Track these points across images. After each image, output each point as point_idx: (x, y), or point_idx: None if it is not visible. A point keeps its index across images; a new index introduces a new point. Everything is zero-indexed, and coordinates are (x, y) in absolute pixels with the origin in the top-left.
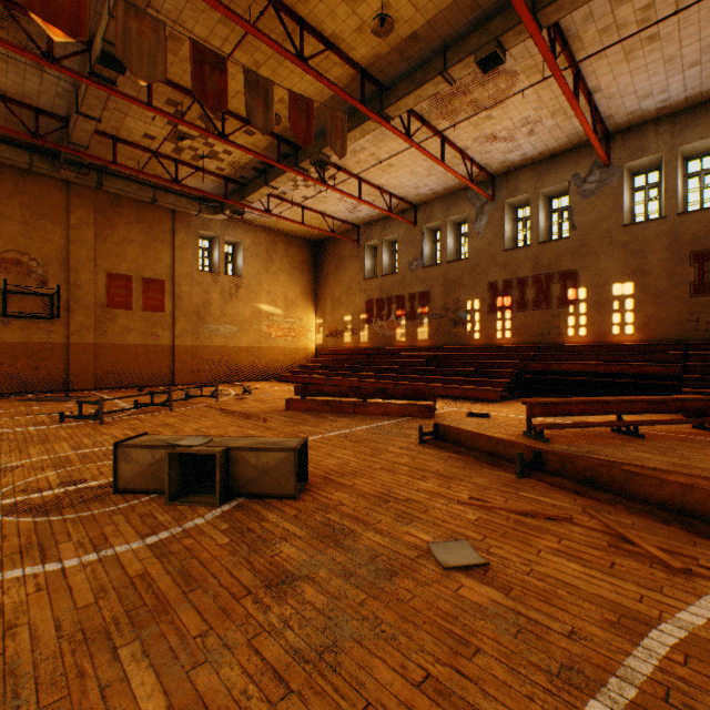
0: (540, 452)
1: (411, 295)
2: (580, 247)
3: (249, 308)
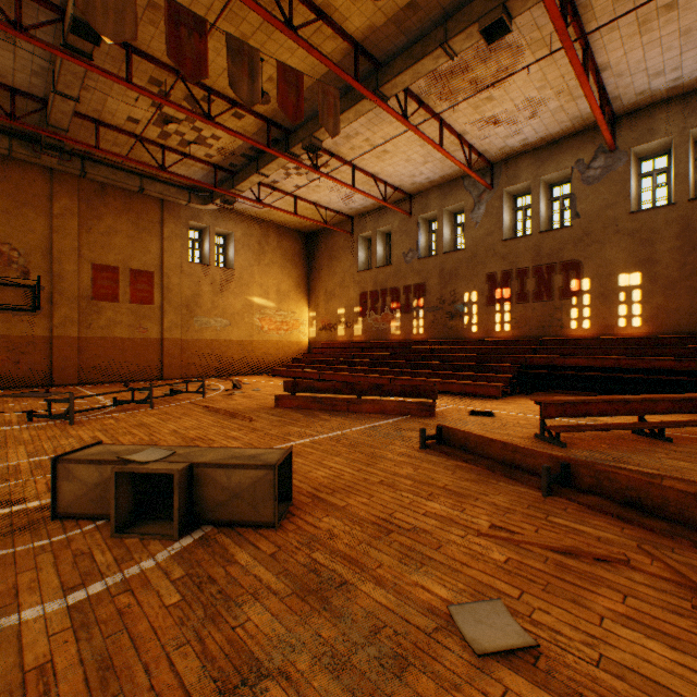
0: (569, 464)
1: (406, 287)
2: (584, 236)
3: (240, 301)
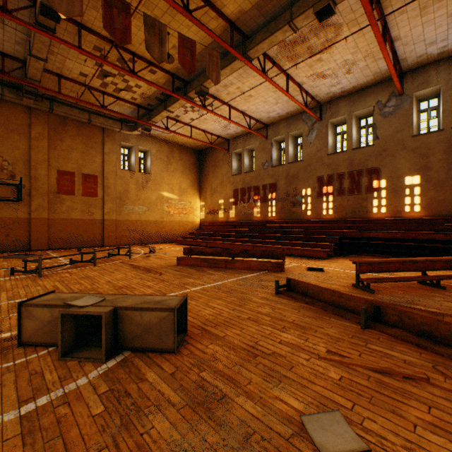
0: (379, 306)
1: (263, 186)
2: (382, 152)
3: (155, 195)
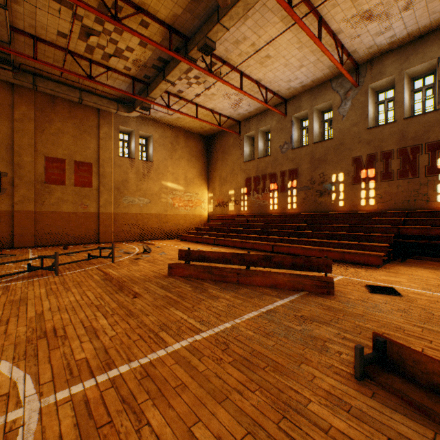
0: None
1: (281, 172)
2: None
3: (157, 185)
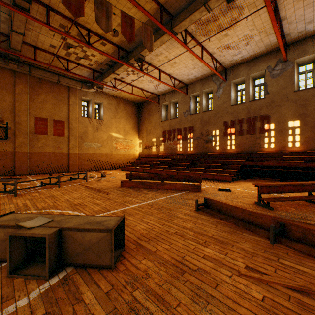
0: (284, 223)
1: (184, 128)
2: (271, 103)
3: (106, 135)
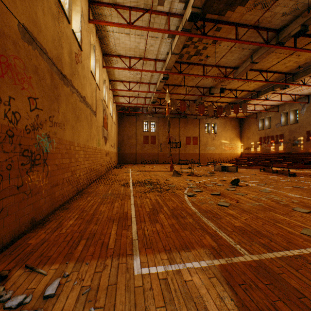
0: (277, 170)
1: (276, 135)
2: None
3: (218, 142)
